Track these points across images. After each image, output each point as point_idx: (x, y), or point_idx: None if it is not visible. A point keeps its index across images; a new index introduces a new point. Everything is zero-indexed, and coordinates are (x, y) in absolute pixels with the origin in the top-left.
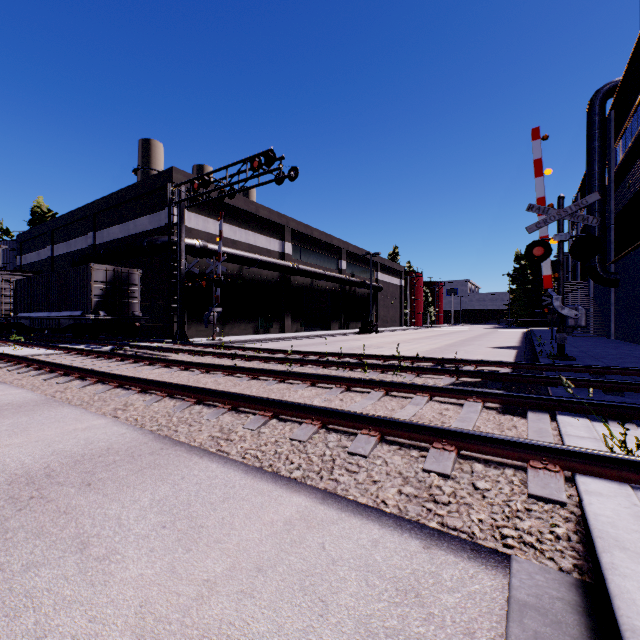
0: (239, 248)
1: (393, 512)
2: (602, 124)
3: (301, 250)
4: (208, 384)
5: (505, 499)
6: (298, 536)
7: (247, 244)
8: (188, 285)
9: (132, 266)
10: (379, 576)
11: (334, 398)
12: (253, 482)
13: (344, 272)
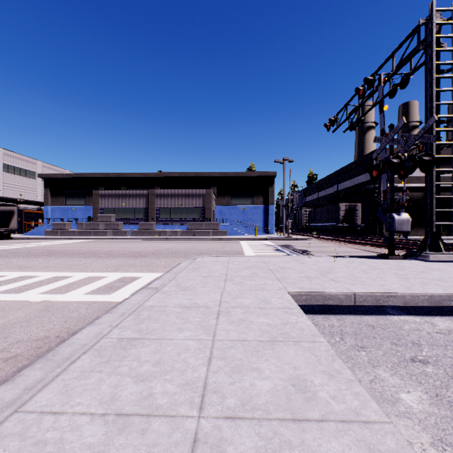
0: (422, 181)
1: None
2: None
3: None
4: None
5: None
6: None
7: None
8: None
9: (355, 200)
10: None
11: None
12: None
13: None
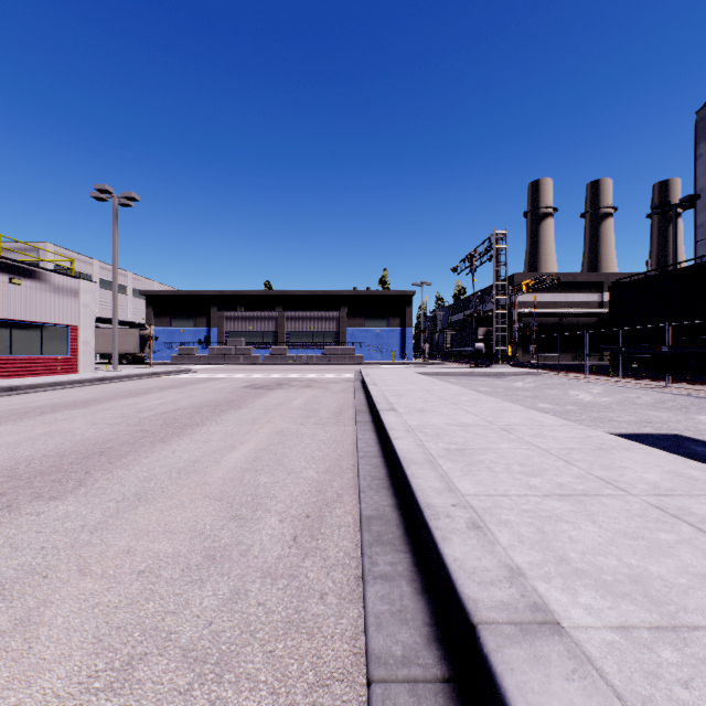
0: (559, 306)
1: None
2: None
3: None
4: None
5: None
6: None
7: (566, 302)
8: (519, 334)
9: None
10: None
11: None
12: None
13: None
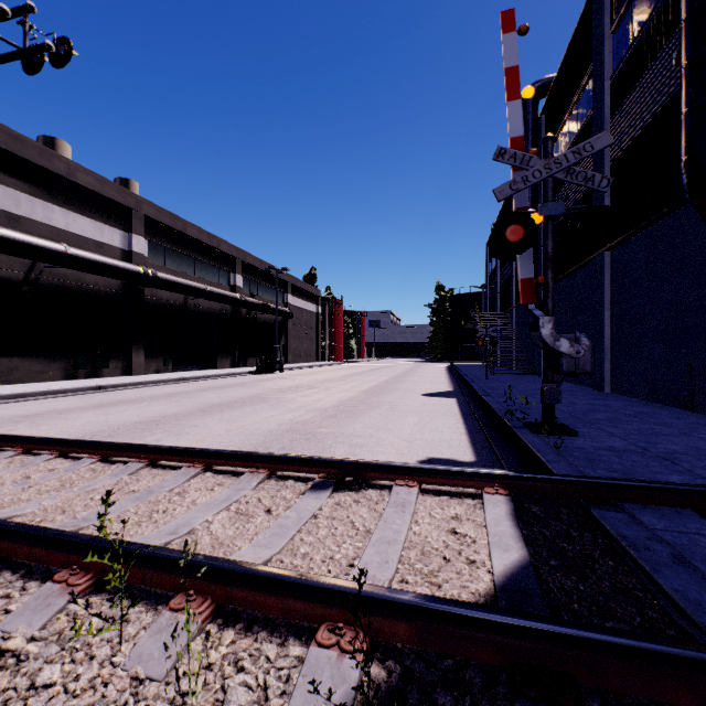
0: (28, 230)
1: None
2: (536, 125)
3: (166, 251)
4: None
5: None
6: None
7: (48, 226)
8: None
9: None
10: None
11: None
12: None
13: (239, 290)
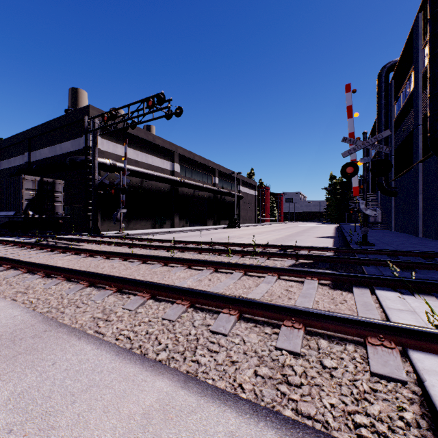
0: (140, 166)
1: (249, 398)
2: (387, 88)
3: (186, 169)
4: (105, 268)
5: (351, 378)
6: (153, 434)
7: (146, 164)
8: (101, 192)
9: (58, 178)
10: None
11: (204, 278)
12: (121, 365)
13: (217, 185)
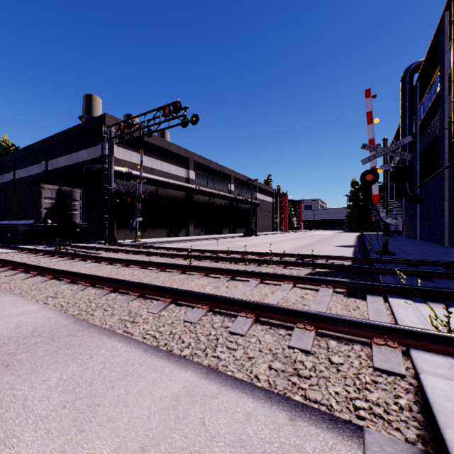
0: (156, 174)
1: (264, 386)
2: (411, 90)
3: (202, 176)
4: (125, 275)
5: (355, 372)
6: (182, 412)
7: (162, 171)
8: (117, 201)
9: (75, 186)
10: (250, 452)
11: (221, 286)
12: (150, 359)
13: (233, 192)
